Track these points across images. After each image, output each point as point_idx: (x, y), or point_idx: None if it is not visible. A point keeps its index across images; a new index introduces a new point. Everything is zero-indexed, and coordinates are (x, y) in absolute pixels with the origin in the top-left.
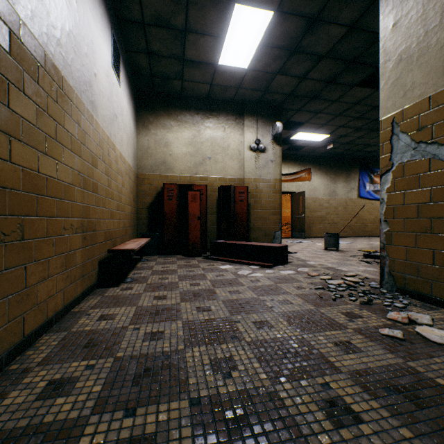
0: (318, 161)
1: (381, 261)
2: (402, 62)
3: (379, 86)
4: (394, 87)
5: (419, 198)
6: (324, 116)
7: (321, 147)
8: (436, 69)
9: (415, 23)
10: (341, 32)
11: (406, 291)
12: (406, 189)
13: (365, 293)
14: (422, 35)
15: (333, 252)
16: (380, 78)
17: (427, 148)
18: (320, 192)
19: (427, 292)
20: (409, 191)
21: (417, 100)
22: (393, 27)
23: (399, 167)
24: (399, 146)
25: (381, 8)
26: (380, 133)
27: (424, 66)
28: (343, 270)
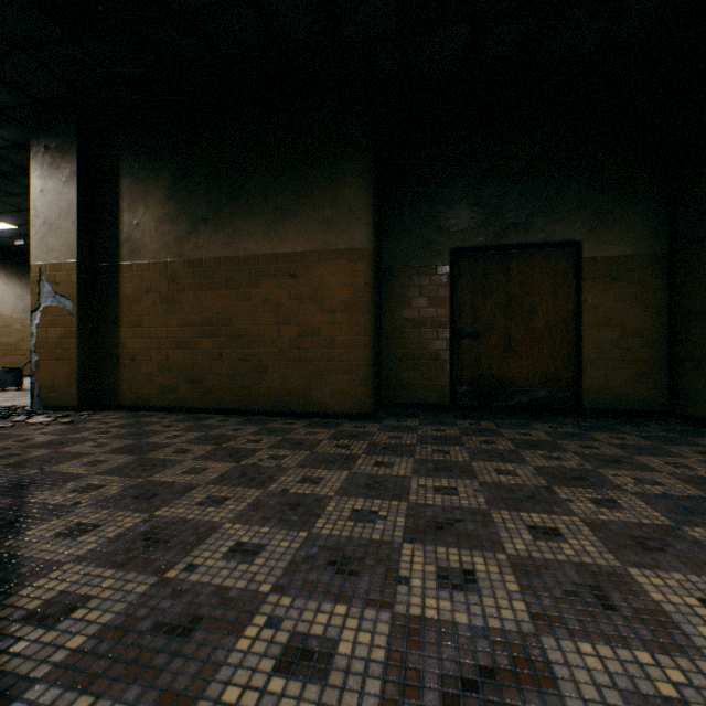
0: (3, 256)
1: (33, 386)
2: (47, 226)
3: (32, 234)
4: (42, 242)
5: (58, 334)
6: (2, 204)
7: (7, 237)
8: (67, 246)
9: (56, 203)
10: (5, 142)
11: (50, 406)
12: (50, 327)
13: (10, 414)
14: (59, 214)
15: (11, 392)
16: (33, 227)
17: (62, 299)
18: (7, 305)
19: (62, 403)
20: (52, 329)
21: (56, 261)
22: (42, 192)
23: (46, 309)
24: (46, 291)
25: (33, 167)
26: (33, 275)
27: (61, 239)
28: (5, 405)
